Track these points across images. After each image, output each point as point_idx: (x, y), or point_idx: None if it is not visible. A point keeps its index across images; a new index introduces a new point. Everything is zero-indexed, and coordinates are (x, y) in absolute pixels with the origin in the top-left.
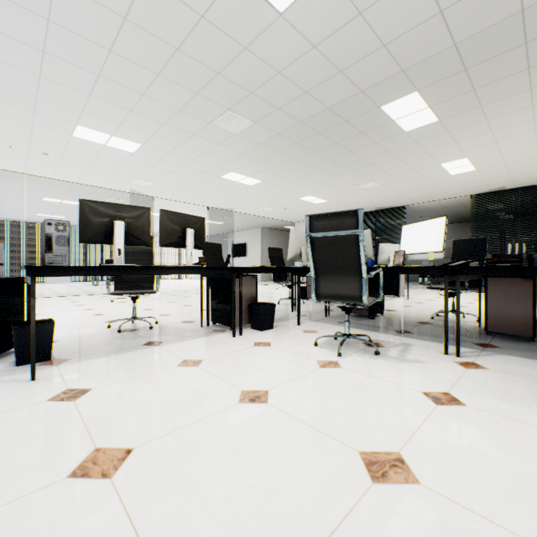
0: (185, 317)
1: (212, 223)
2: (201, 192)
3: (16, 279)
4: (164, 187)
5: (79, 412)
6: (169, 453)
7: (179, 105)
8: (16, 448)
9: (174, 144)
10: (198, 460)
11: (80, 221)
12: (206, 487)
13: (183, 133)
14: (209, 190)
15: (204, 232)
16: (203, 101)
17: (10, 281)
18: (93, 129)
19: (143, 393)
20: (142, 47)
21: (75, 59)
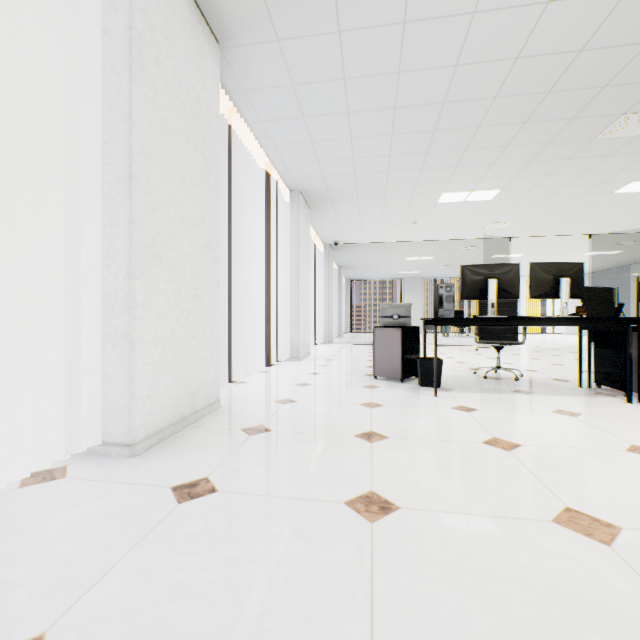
0: (555, 375)
1: (597, 255)
2: (578, 219)
3: (415, 327)
4: (524, 224)
5: (474, 418)
6: (550, 455)
7: (547, 138)
8: (445, 423)
9: (538, 178)
10: (577, 465)
11: (461, 283)
12: (585, 478)
13: (551, 163)
14: (590, 214)
15: (582, 278)
16: (581, 122)
17: (413, 328)
18: (454, 192)
19: (520, 421)
20: (508, 110)
21: (448, 147)
